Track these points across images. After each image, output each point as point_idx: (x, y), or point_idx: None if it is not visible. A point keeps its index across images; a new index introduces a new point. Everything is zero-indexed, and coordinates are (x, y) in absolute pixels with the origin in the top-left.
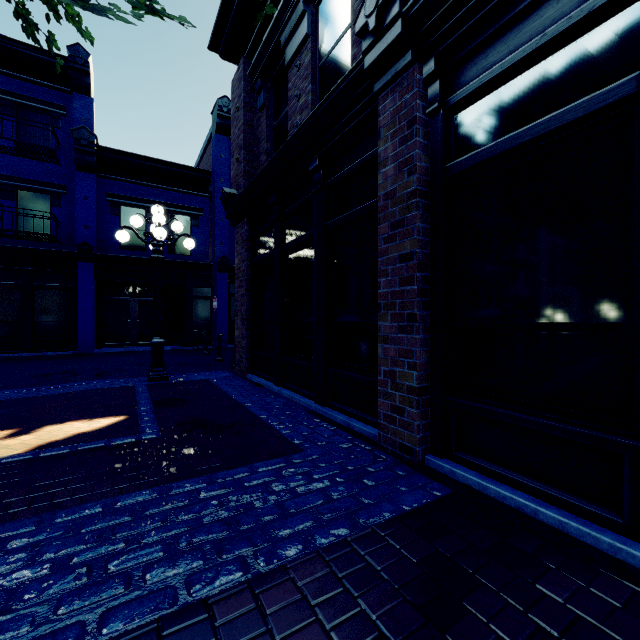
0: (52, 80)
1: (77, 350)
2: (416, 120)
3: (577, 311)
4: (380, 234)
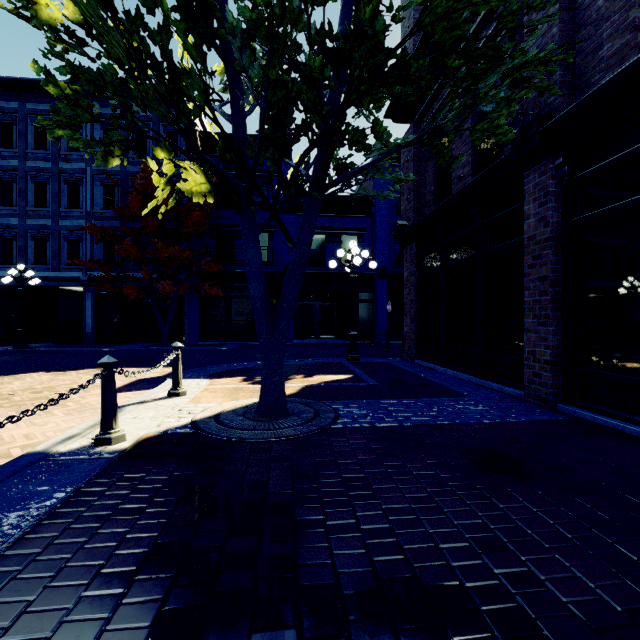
0: None
1: None
2: (549, 193)
3: None
4: (525, 263)
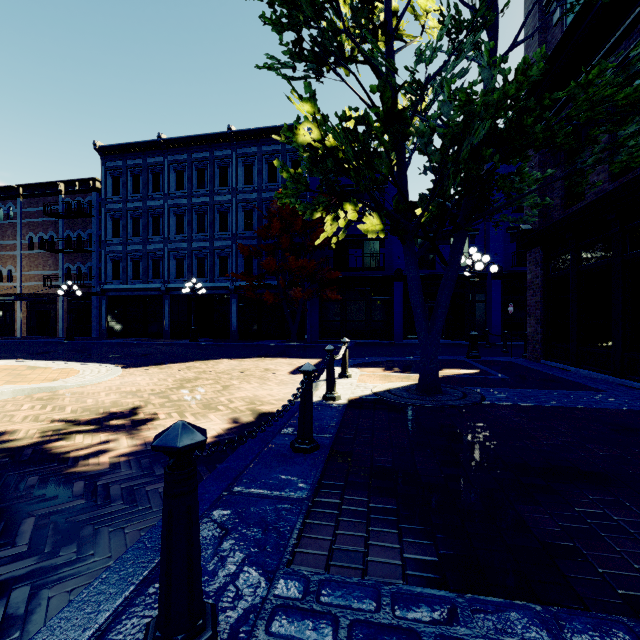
0: None
1: (393, 340)
2: None
3: None
4: None
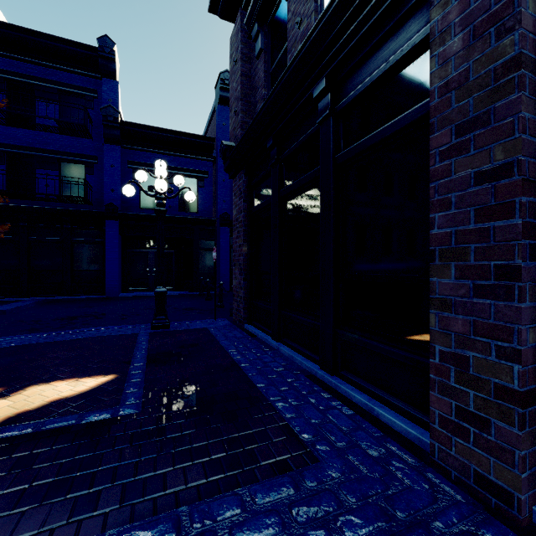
0: (86, 69)
1: (105, 294)
2: None
3: None
4: (433, 147)
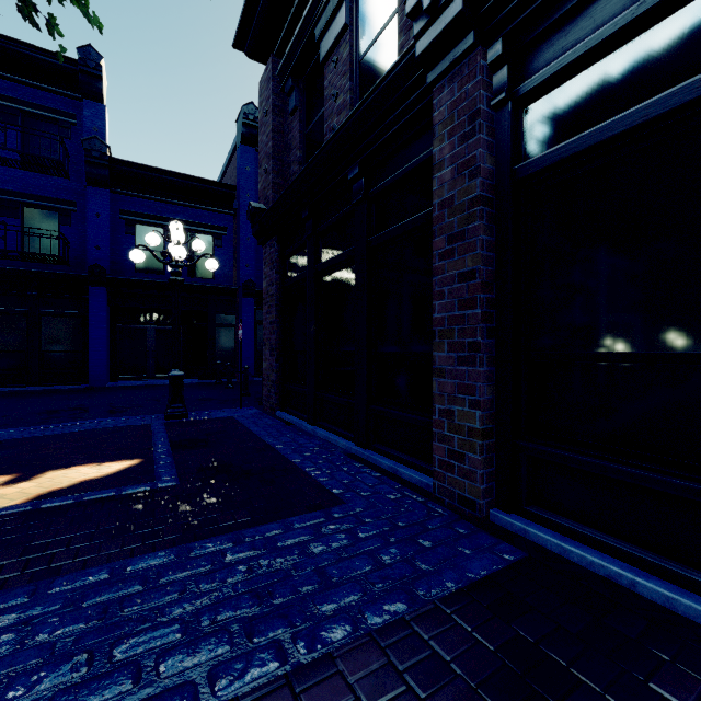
0: (61, 85)
1: (88, 384)
2: (479, 113)
3: (685, 338)
4: (434, 249)
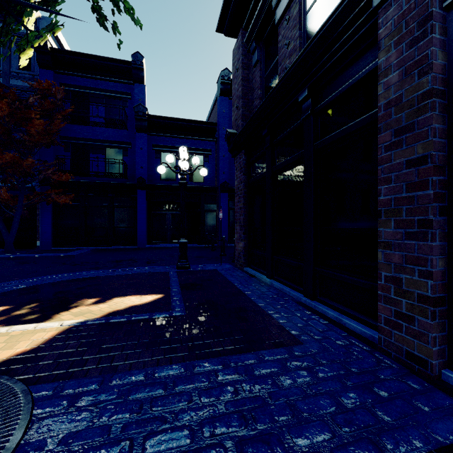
0: (123, 78)
1: (137, 245)
2: (431, 16)
3: None
4: (380, 143)
